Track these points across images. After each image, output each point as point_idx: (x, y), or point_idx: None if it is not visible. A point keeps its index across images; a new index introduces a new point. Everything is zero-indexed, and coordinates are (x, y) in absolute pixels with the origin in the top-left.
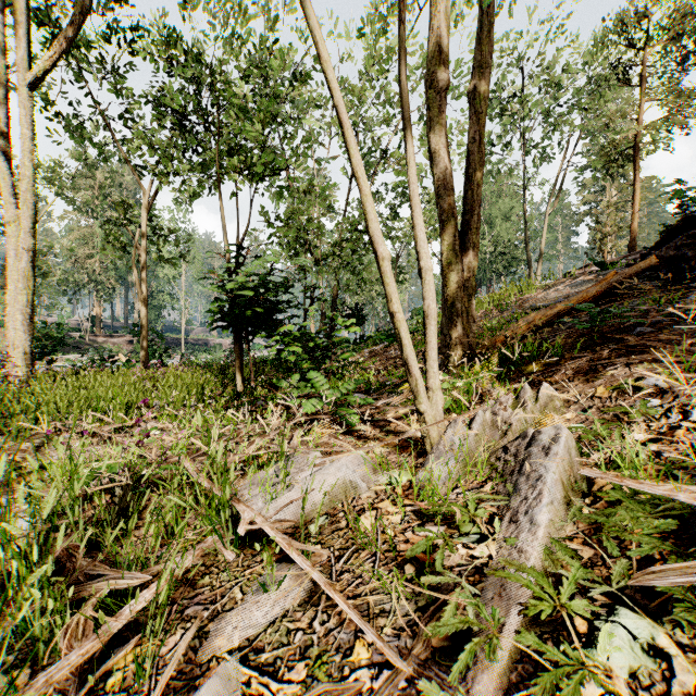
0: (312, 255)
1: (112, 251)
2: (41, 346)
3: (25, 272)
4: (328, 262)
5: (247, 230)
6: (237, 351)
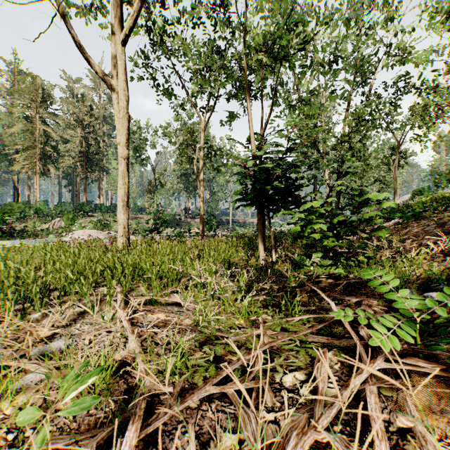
0: (319, 151)
1: (185, 163)
2: (156, 223)
3: (123, 173)
4: (336, 152)
5: (268, 117)
6: (260, 227)
